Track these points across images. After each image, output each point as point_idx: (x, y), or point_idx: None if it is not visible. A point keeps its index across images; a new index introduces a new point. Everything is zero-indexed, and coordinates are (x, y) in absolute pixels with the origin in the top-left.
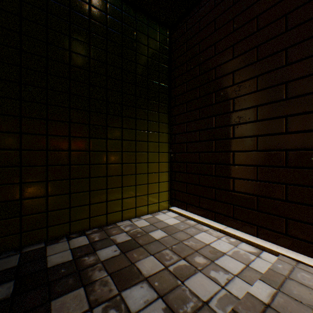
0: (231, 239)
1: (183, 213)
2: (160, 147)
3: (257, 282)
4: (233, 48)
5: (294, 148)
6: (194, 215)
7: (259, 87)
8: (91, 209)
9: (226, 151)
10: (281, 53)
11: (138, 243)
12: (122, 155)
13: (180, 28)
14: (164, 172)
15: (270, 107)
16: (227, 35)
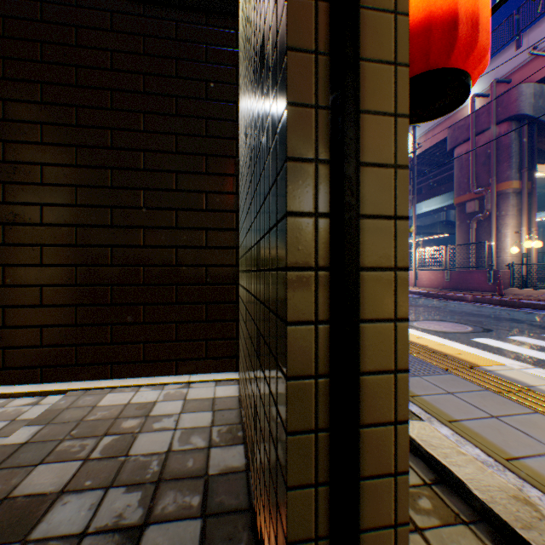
0: None
1: None
2: None
3: (23, 429)
4: (5, 104)
5: (86, 263)
6: None
7: (47, 180)
8: None
9: None
10: (74, 149)
11: None
12: None
13: None
14: None
15: (61, 210)
16: None
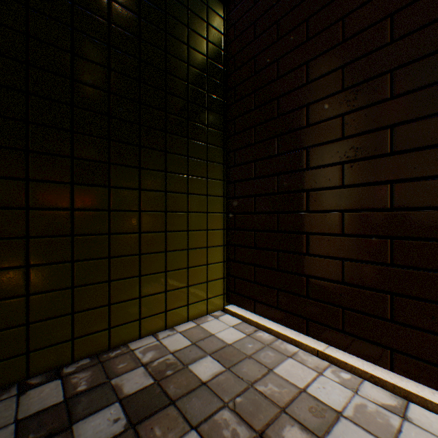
0: (342, 374)
1: (249, 318)
2: (209, 204)
3: None
4: (342, 23)
5: None
6: (269, 321)
7: (397, 90)
8: (76, 321)
9: (329, 211)
10: None
11: (167, 396)
12: (141, 217)
13: (244, 0)
14: (216, 247)
15: (420, 126)
16: (331, 1)
